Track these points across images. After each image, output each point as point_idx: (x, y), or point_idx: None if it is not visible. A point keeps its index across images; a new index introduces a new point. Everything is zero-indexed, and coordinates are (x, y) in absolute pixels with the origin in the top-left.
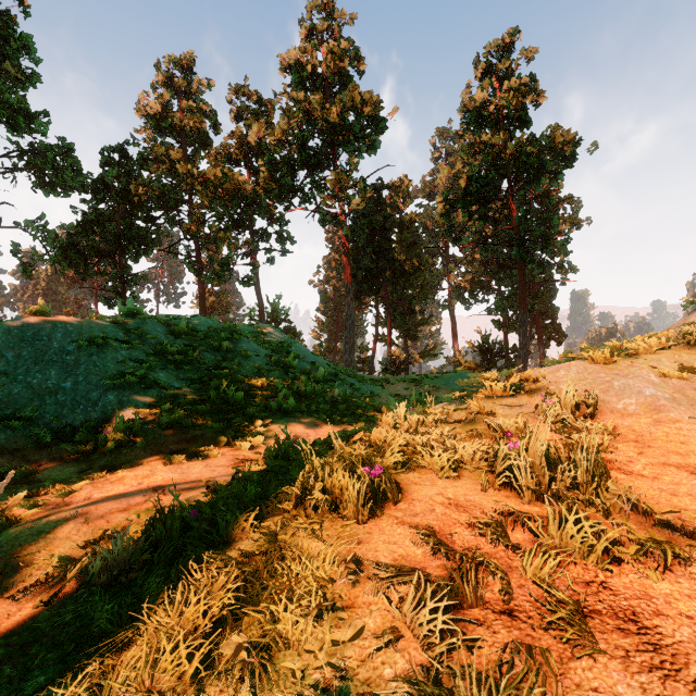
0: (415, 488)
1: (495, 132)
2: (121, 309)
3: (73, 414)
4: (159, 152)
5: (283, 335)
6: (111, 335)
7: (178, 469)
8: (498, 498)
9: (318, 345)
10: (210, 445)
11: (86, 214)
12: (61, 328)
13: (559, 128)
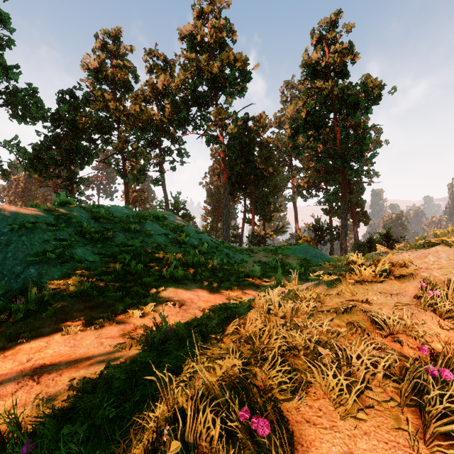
0: (311, 435)
1: (325, 80)
2: (55, 200)
3: None
4: (97, 94)
5: (179, 219)
6: (42, 220)
7: (72, 340)
8: None
9: (205, 225)
10: (109, 312)
11: (46, 136)
12: None
13: (370, 77)
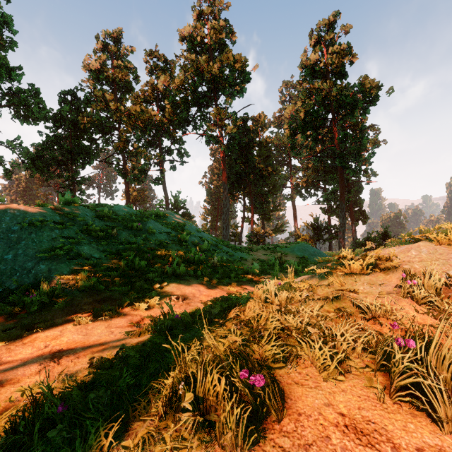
0: (299, 392)
1: (323, 81)
2: (61, 199)
3: (10, 280)
4: (98, 95)
5: (180, 218)
6: (49, 218)
7: (84, 329)
8: (403, 417)
9: (204, 224)
10: (116, 305)
11: (48, 136)
12: (10, 213)
13: (367, 78)
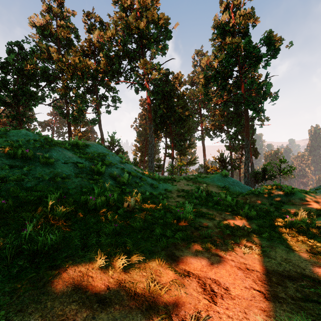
0: None
1: (232, 38)
2: None
3: None
4: (42, 47)
5: (103, 149)
6: None
7: None
8: None
9: (134, 158)
10: None
11: None
12: None
13: (272, 32)
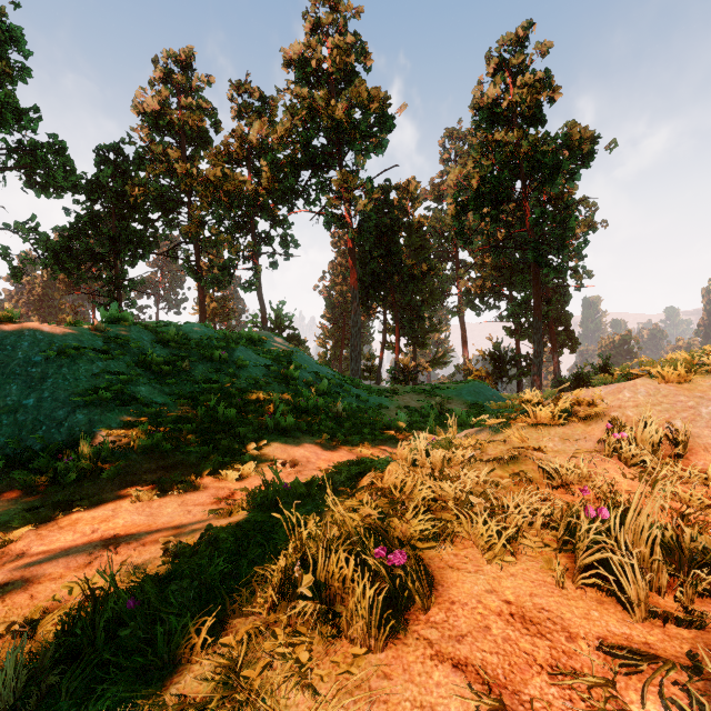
0: (453, 578)
1: (508, 129)
2: (103, 315)
3: (33, 437)
4: (156, 151)
5: (284, 343)
6: (87, 344)
7: (147, 508)
8: (586, 605)
9: (323, 353)
10: (192, 474)
11: (79, 216)
12: (28, 336)
13: (576, 125)
